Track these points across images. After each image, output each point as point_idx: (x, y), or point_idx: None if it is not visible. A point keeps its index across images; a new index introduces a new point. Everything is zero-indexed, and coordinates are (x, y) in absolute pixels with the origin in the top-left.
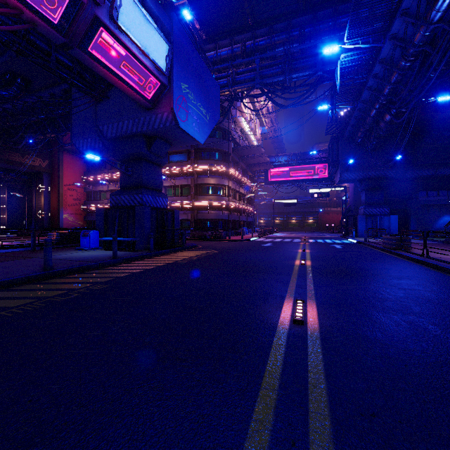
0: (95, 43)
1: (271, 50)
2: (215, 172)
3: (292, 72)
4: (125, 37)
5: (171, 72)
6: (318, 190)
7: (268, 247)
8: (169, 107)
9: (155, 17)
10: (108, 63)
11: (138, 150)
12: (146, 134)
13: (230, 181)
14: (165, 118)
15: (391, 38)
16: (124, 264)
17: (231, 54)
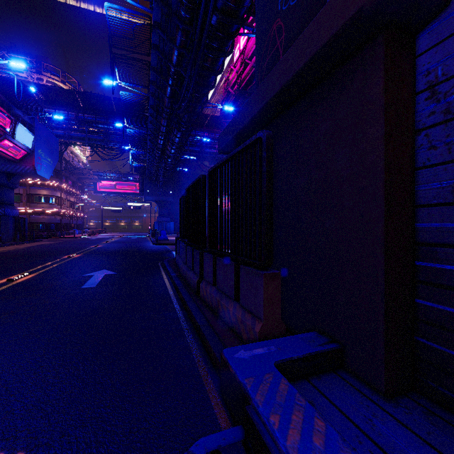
0: (0, 144)
1: (96, 125)
2: (48, 186)
3: (109, 142)
4: (15, 140)
5: (34, 146)
6: (134, 204)
7: (93, 239)
8: (32, 164)
9: (25, 121)
10: (3, 149)
11: (2, 181)
12: (8, 172)
13: (63, 193)
14: (27, 168)
15: (148, 153)
16: (12, 246)
17: (67, 118)
